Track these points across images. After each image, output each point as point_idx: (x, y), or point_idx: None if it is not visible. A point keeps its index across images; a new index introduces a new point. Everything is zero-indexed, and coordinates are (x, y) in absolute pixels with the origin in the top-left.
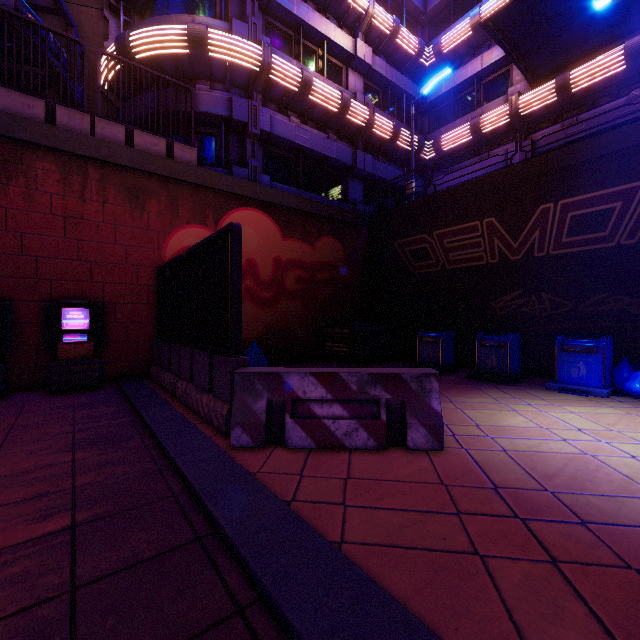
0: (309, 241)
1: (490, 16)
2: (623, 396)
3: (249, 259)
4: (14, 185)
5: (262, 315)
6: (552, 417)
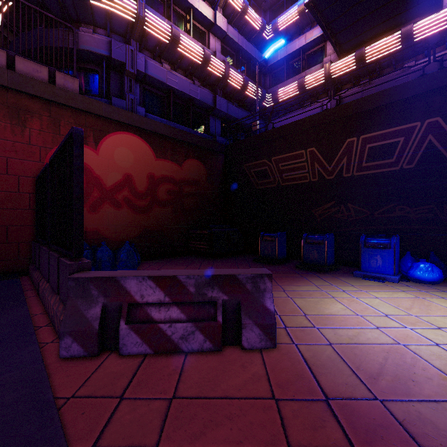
0: (178, 162)
1: None
2: (408, 281)
3: (126, 174)
4: None
5: (138, 219)
6: (363, 303)
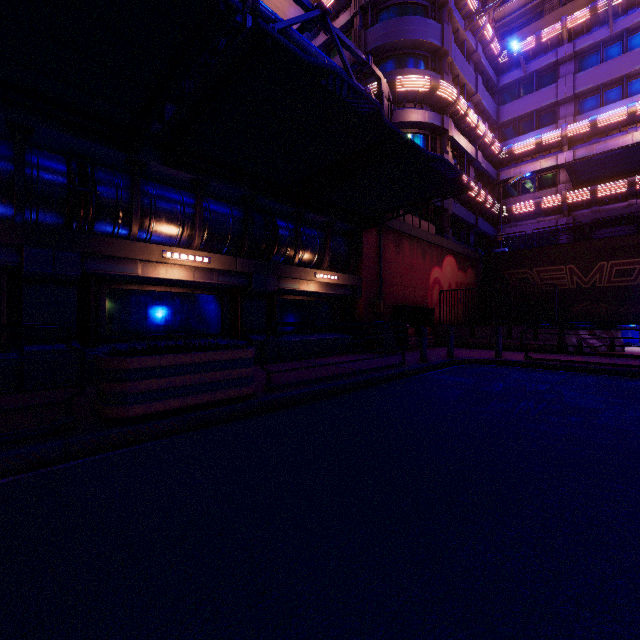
0: (465, 272)
1: (569, 163)
2: None
3: (449, 283)
4: (400, 253)
5: (452, 314)
6: (635, 348)
